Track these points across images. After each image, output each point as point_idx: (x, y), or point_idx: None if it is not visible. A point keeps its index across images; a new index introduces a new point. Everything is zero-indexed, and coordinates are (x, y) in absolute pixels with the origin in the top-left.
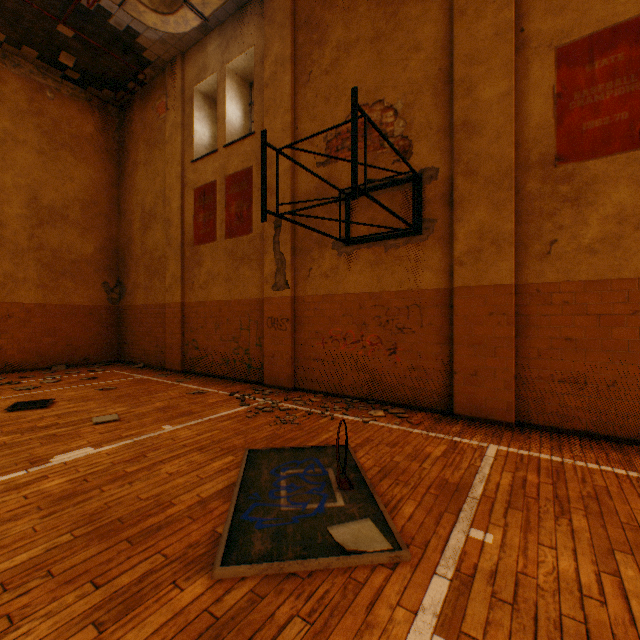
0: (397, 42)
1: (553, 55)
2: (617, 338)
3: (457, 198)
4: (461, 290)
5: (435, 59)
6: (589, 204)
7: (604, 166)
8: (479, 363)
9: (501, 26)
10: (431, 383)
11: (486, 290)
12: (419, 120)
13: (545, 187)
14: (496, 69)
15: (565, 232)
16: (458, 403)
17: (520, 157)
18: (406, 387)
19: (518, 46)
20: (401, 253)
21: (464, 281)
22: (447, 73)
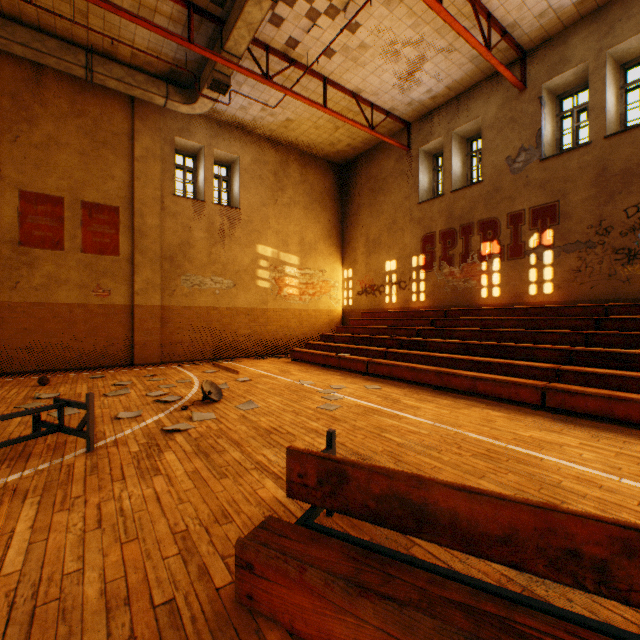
0: None
1: (19, 192)
2: (49, 328)
3: None
4: None
5: None
6: (37, 268)
7: (44, 253)
8: None
9: None
10: None
11: None
12: None
13: (15, 255)
14: None
15: (25, 279)
16: None
17: (0, 235)
18: None
19: None
20: None
21: None
22: None
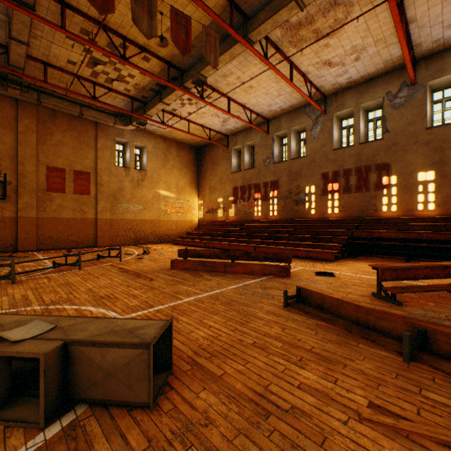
0: None
1: (46, 167)
2: (59, 229)
3: (20, 193)
4: (21, 217)
5: (11, 150)
6: (54, 201)
7: (57, 194)
8: (27, 236)
9: (34, 154)
10: (10, 244)
11: (29, 218)
12: (5, 165)
13: (44, 196)
14: (32, 164)
15: (49, 206)
16: (20, 248)
17: (38, 187)
18: None
19: (38, 160)
20: None
21: (22, 215)
22: (16, 156)
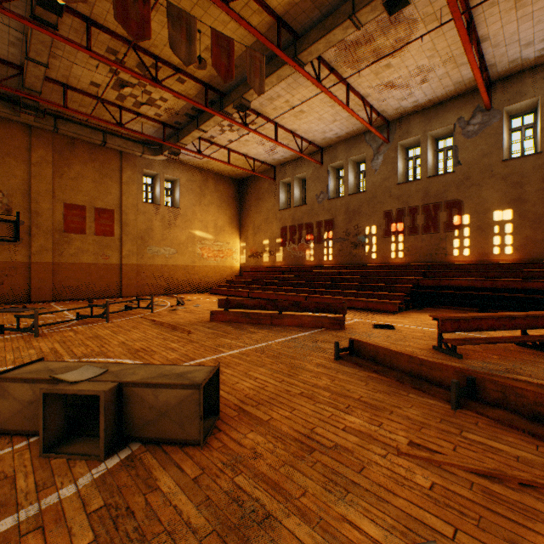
0: (5, 169)
1: (64, 204)
2: (78, 276)
3: (34, 234)
4: (35, 263)
5: (24, 185)
6: (72, 244)
7: (76, 236)
8: (42, 285)
9: (49, 189)
10: (22, 293)
11: (44, 263)
12: (17, 202)
13: (62, 237)
14: (48, 200)
15: (67, 250)
16: (34, 298)
17: (55, 227)
18: (10, 296)
19: (54, 196)
20: (7, 247)
21: (36, 260)
22: (29, 192)
